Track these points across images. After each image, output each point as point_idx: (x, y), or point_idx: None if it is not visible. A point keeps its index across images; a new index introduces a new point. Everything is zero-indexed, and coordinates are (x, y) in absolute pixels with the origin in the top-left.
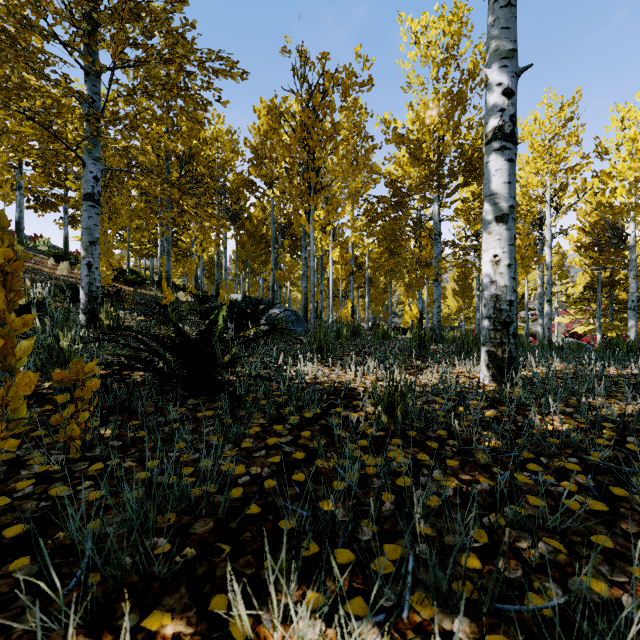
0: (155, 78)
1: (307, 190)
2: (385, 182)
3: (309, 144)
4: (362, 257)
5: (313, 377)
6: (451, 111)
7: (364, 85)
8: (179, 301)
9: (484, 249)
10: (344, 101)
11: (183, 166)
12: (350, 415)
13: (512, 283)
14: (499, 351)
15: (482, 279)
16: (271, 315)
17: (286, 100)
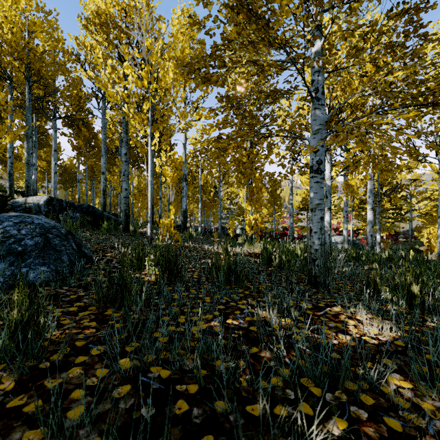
0: None
1: None
2: None
3: None
4: (196, 172)
5: None
6: None
7: None
8: None
9: None
10: None
11: None
12: None
13: None
14: None
15: None
16: None
17: None
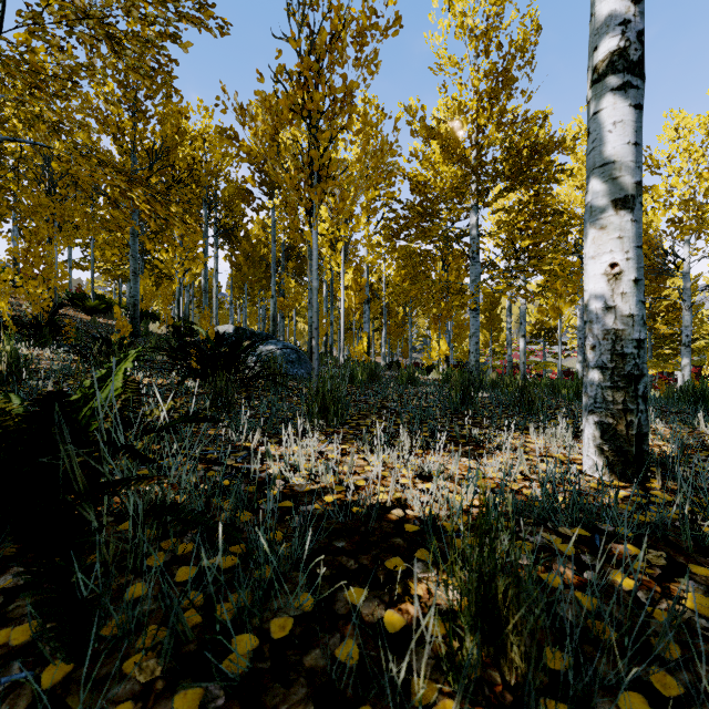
0: (90, 16)
1: (308, 180)
2: (411, 185)
3: (309, 107)
4: (378, 284)
5: (308, 474)
6: (494, 95)
7: (389, 27)
8: (149, 334)
9: (592, 254)
10: (360, 51)
11: (153, 161)
12: (383, 620)
13: (641, 310)
14: (621, 424)
15: (586, 304)
16: (264, 353)
17: (279, 54)
